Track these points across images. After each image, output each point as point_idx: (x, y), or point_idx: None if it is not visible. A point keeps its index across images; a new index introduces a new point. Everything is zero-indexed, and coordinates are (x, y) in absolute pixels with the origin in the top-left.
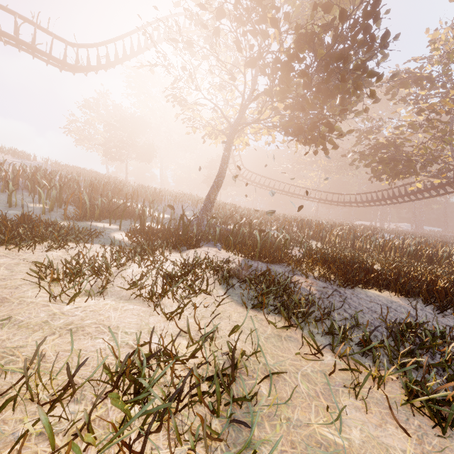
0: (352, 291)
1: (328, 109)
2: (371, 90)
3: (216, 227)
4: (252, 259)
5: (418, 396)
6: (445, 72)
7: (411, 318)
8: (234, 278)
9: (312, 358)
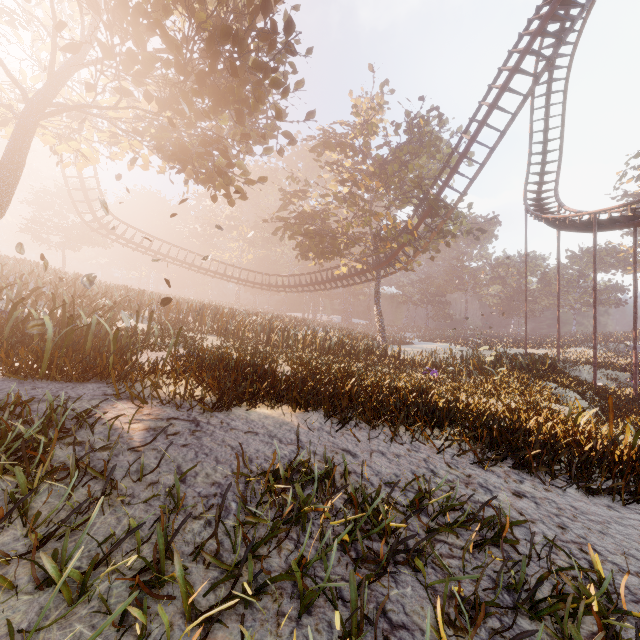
0: (225, 416)
1: (230, 135)
2: (276, 109)
3: None
4: (23, 378)
5: None
6: (365, 144)
7: (279, 464)
8: None
9: None
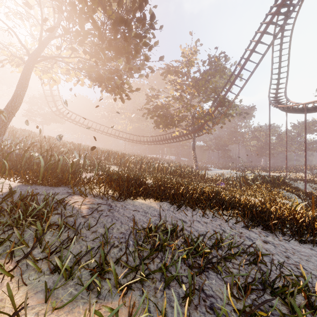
0: (123, 203)
1: (123, 69)
2: (145, 56)
3: (2, 152)
4: (31, 184)
5: None
6: (188, 71)
7: (151, 224)
8: None
9: None
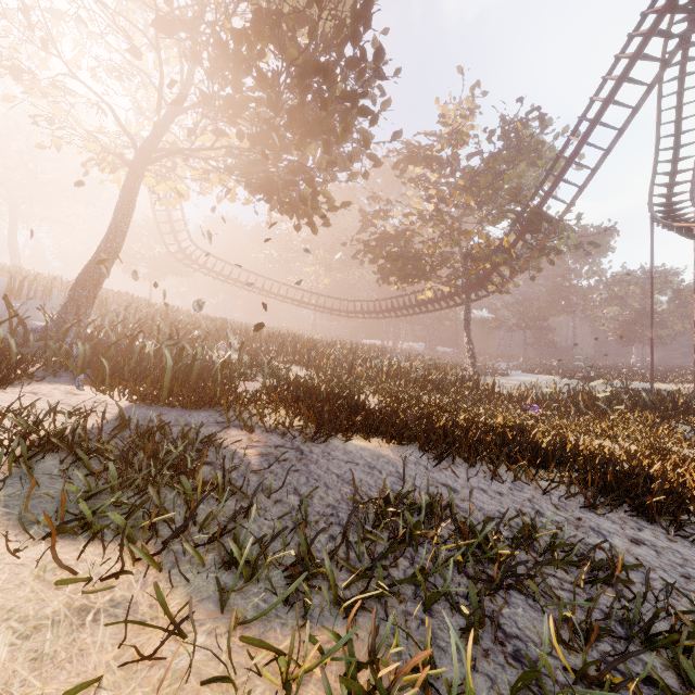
0: (324, 446)
1: (314, 162)
2: (364, 137)
3: (92, 342)
4: (150, 405)
5: None
6: (453, 155)
7: (389, 491)
8: (67, 452)
9: (144, 665)
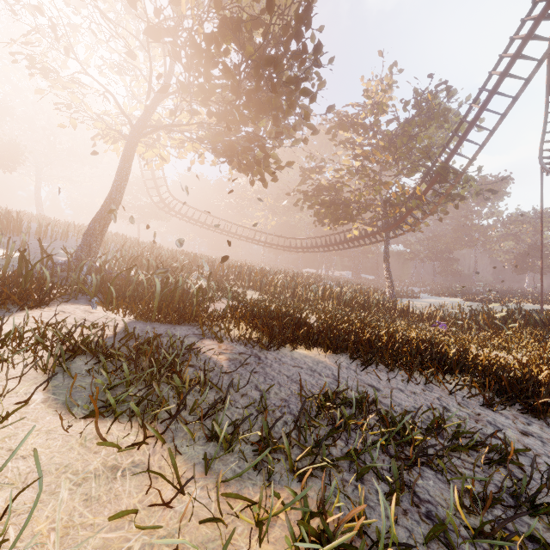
0: (276, 354)
1: (265, 132)
2: (305, 112)
3: (101, 272)
4: (145, 320)
5: (313, 540)
6: (375, 122)
7: (328, 389)
8: (90, 356)
9: (159, 507)
